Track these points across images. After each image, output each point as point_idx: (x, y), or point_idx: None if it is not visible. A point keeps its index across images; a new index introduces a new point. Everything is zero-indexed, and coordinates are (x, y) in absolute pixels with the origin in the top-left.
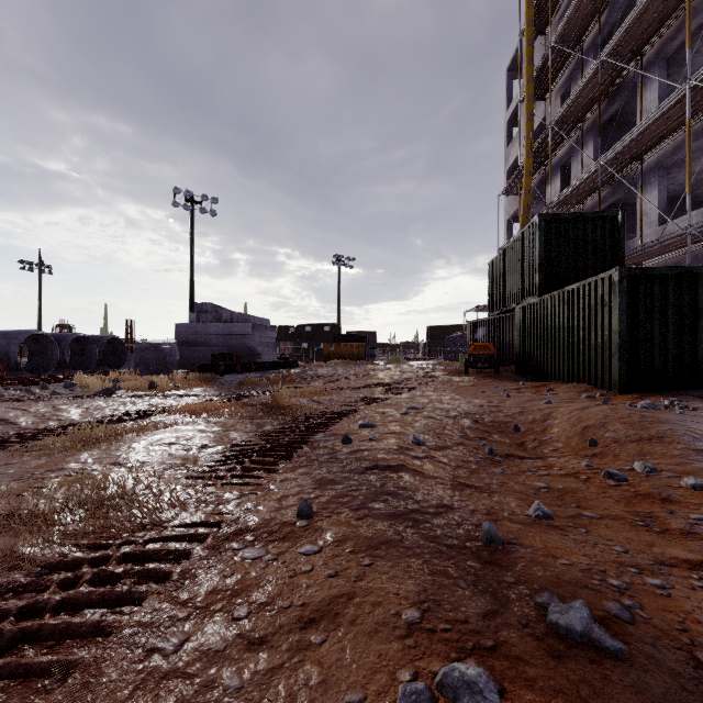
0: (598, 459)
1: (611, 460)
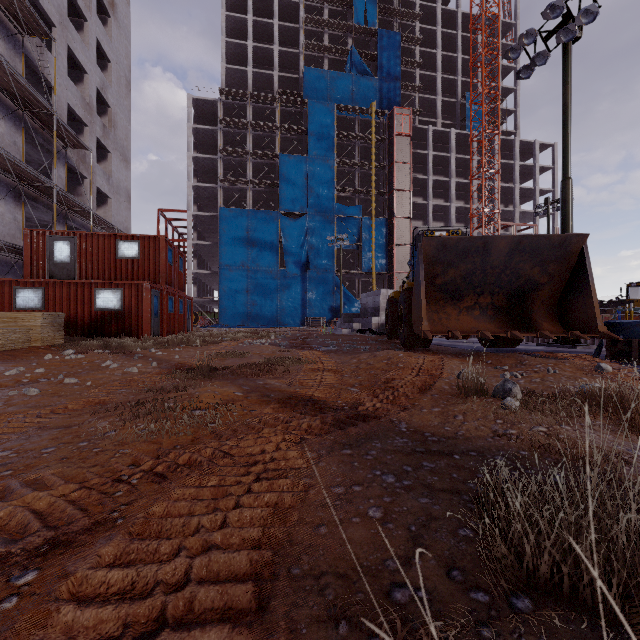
0: (5, 378)
1: (3, 377)
